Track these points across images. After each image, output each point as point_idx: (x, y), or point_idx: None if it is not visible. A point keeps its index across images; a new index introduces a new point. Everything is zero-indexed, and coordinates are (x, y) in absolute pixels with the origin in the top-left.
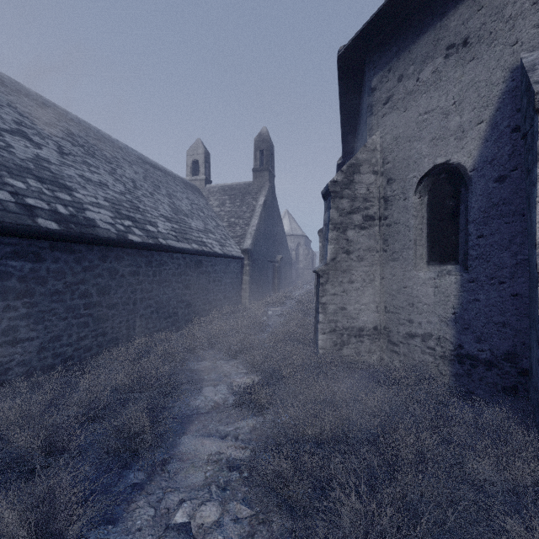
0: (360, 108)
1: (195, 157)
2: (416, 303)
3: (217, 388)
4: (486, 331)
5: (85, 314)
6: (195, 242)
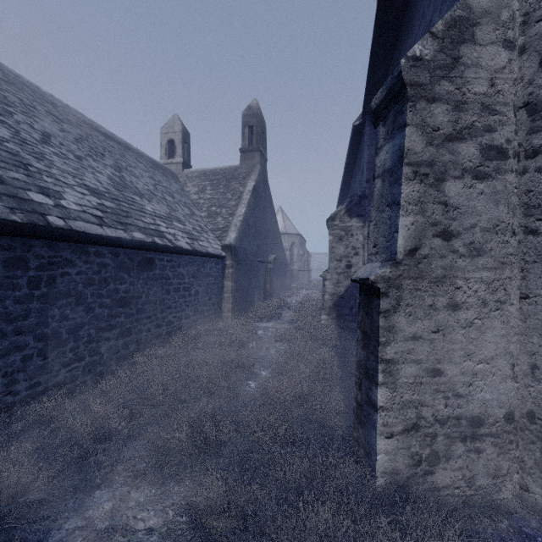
0: None
1: (171, 136)
2: None
3: None
4: None
5: None
6: (143, 229)
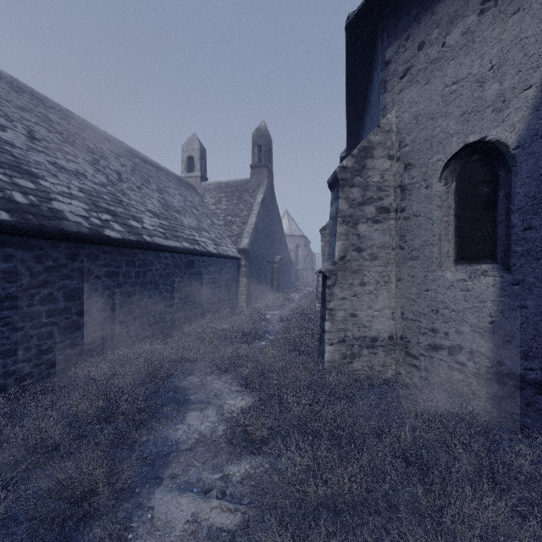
0: (369, 90)
1: (190, 153)
2: (441, 309)
3: (204, 413)
4: (536, 345)
5: (48, 323)
6: (187, 240)
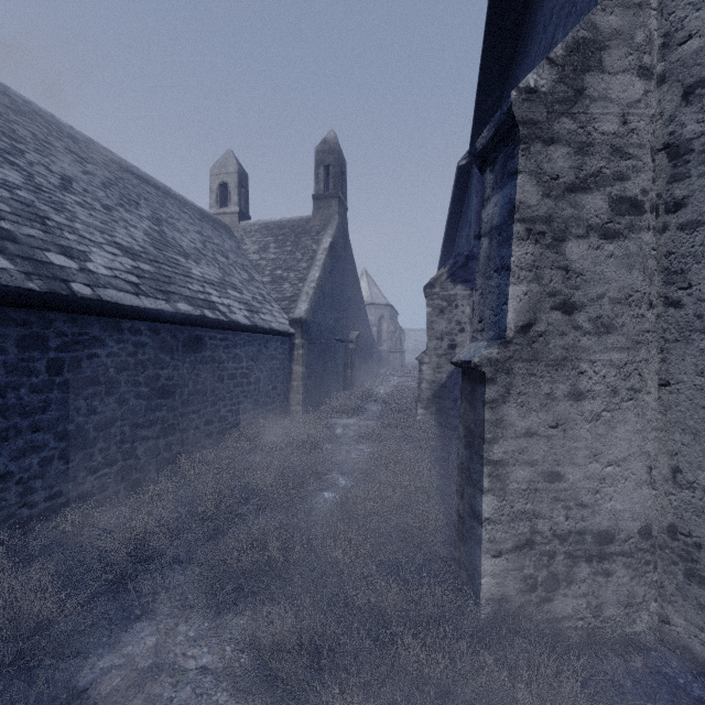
0: (535, 3)
1: (224, 179)
2: None
3: None
4: None
5: None
6: (189, 299)
